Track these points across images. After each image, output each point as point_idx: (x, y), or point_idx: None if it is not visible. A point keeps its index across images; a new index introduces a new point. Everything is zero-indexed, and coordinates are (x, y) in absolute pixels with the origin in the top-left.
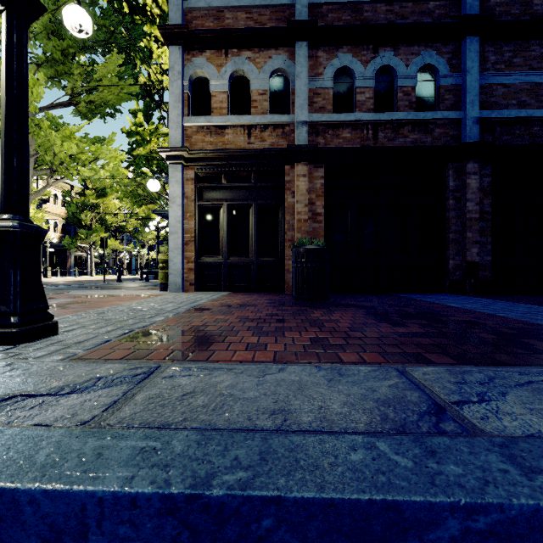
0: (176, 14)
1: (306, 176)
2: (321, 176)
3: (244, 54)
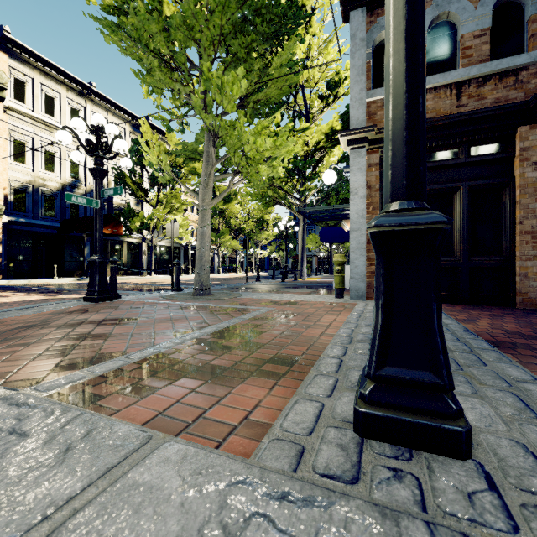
0: None
1: None
2: None
3: None
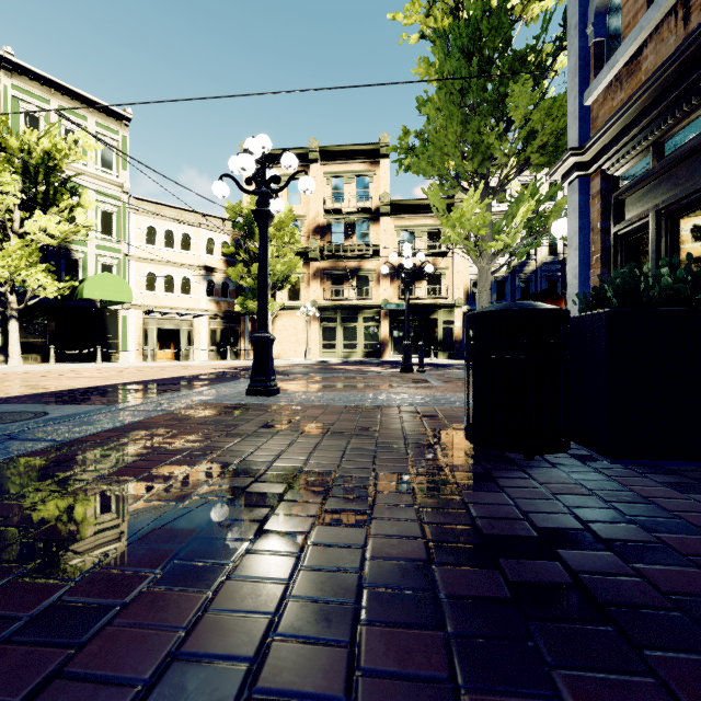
0: None
1: None
2: None
3: None
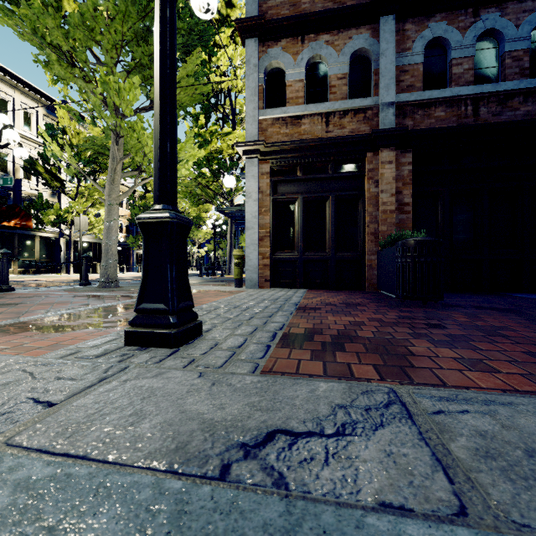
0: (251, 7)
1: (393, 163)
2: (408, 162)
3: (322, 38)
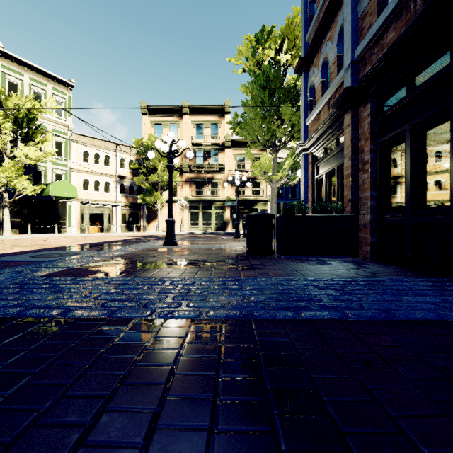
0: (302, 52)
1: (350, 125)
2: (368, 114)
3: (327, 38)
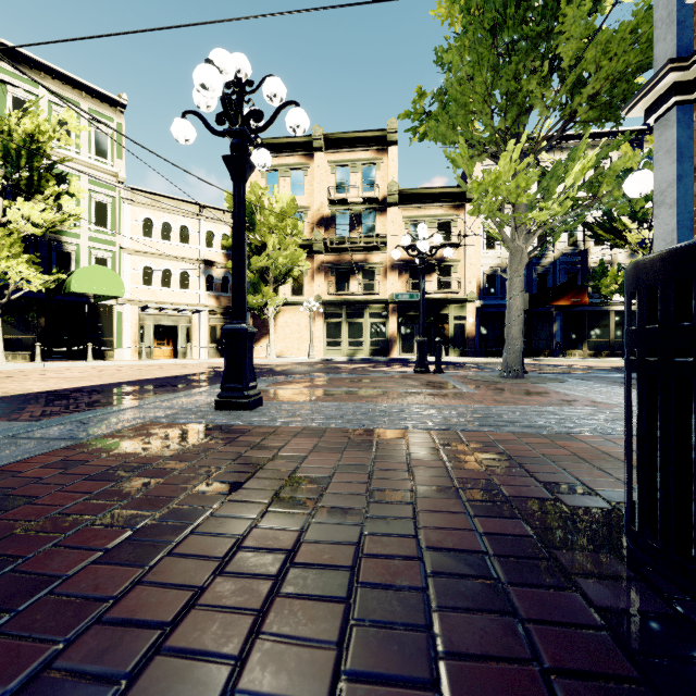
0: None
1: None
2: None
3: None
